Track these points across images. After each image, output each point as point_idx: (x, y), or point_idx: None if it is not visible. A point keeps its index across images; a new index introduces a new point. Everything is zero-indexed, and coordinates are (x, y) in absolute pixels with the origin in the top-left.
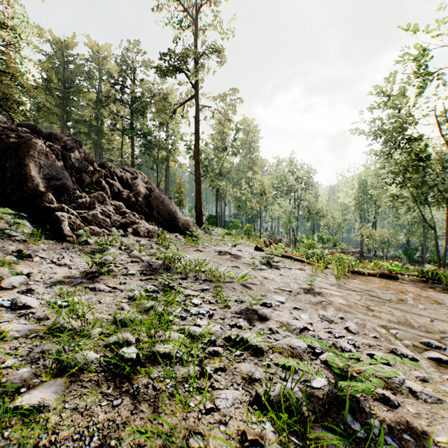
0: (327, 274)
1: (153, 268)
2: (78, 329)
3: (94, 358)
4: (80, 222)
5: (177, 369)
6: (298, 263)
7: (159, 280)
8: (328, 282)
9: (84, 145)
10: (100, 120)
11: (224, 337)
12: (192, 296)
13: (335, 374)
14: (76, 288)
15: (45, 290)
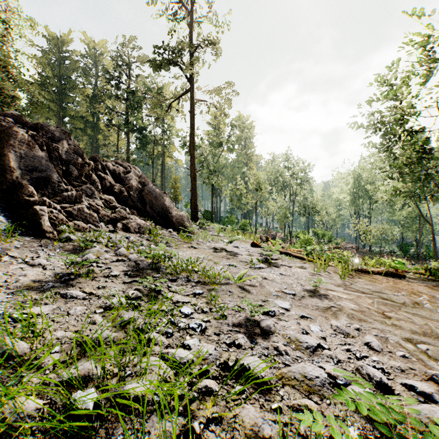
0: (330, 273)
1: (140, 268)
2: (29, 355)
3: (32, 410)
4: (63, 217)
5: (152, 424)
6: (297, 260)
7: (144, 283)
8: (333, 282)
9: (80, 141)
10: (96, 116)
11: (219, 363)
12: (182, 303)
13: (382, 437)
14: (44, 294)
15: (6, 298)
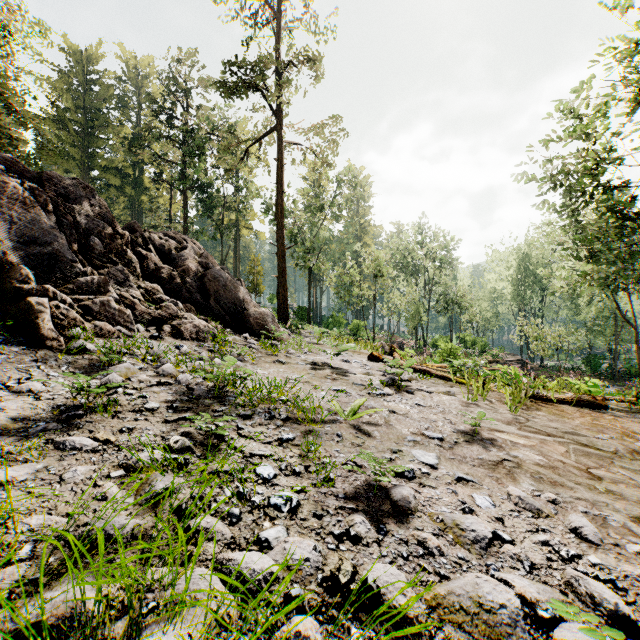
0: (493, 402)
1: (195, 396)
2: None
3: None
4: (77, 316)
5: None
6: (440, 382)
7: (198, 424)
8: (499, 417)
9: (115, 204)
10: (139, 167)
11: (322, 578)
12: (260, 457)
13: None
14: (27, 444)
15: None
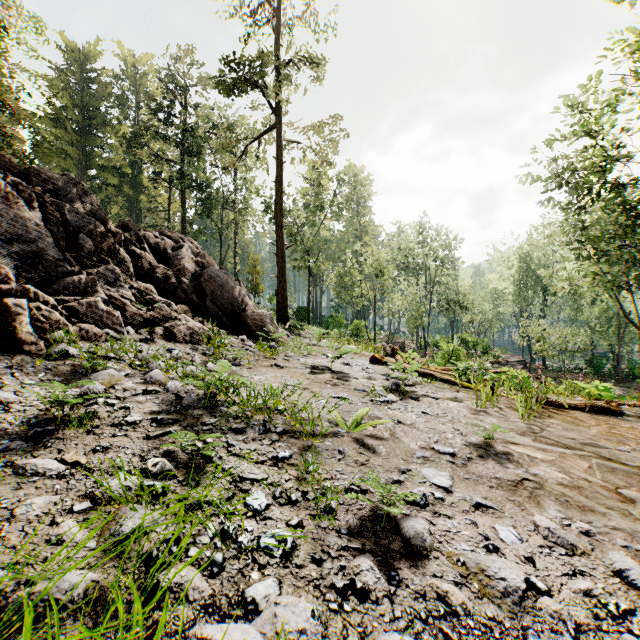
0: (502, 409)
1: (184, 406)
2: None
3: None
4: (60, 318)
5: None
6: (445, 386)
7: (181, 442)
8: (512, 427)
9: (113, 203)
10: (137, 166)
11: None
12: (251, 482)
13: None
14: None
15: None
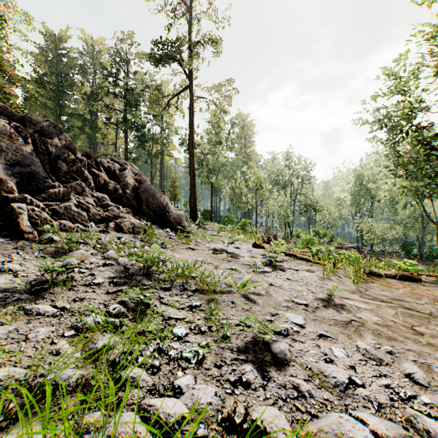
0: (341, 277)
1: (130, 273)
2: None
3: None
4: (47, 216)
5: None
6: (303, 262)
7: (130, 295)
8: (346, 288)
9: (78, 139)
10: (94, 114)
11: (222, 418)
12: (175, 320)
13: None
14: (5, 310)
15: None
